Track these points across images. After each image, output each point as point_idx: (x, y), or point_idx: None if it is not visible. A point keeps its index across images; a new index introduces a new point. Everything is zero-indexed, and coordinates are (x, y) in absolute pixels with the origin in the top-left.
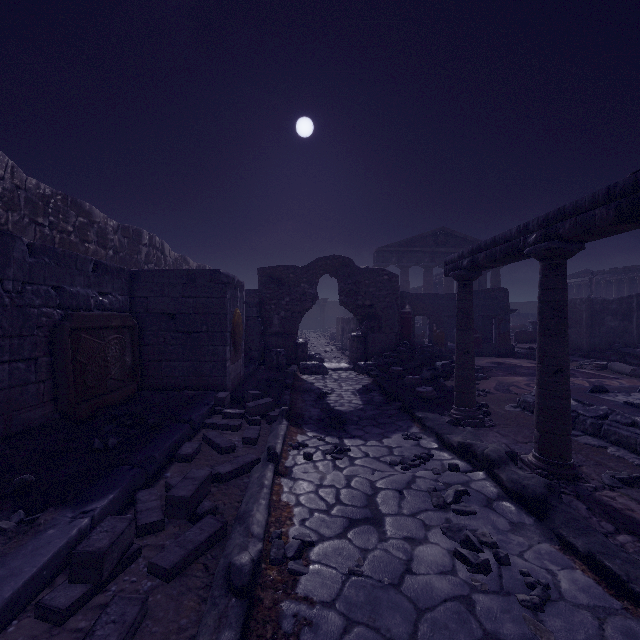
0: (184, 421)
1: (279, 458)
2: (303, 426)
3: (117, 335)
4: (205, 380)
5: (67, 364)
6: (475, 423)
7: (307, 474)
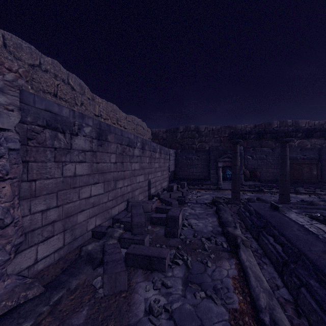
0: (302, 185)
1: (300, 192)
2: None
3: (308, 166)
4: None
5: None
6: None
7: (300, 196)
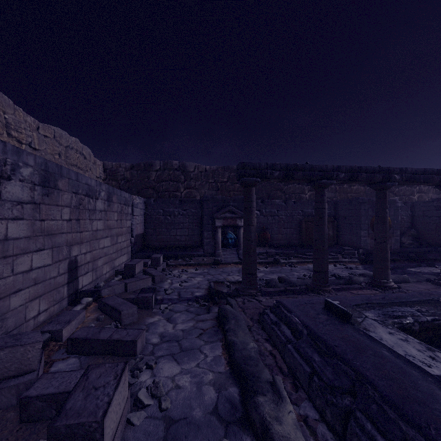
0: None
1: None
2: (364, 265)
3: None
4: (354, 244)
5: (302, 230)
6: (435, 282)
7: None
